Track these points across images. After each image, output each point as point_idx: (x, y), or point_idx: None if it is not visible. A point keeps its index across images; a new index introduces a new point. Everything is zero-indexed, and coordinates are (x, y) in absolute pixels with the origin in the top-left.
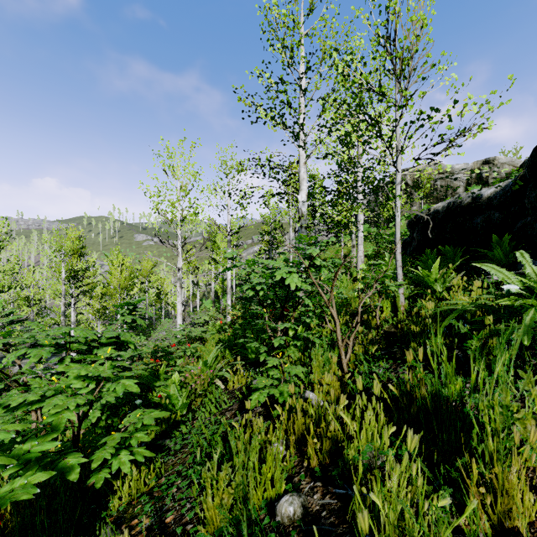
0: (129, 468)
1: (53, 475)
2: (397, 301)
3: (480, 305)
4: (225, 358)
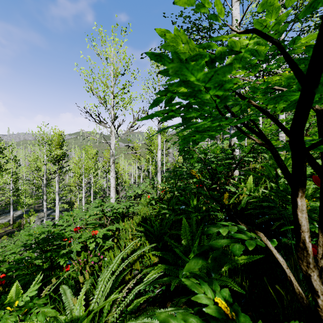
0: None
1: None
2: None
3: None
4: None
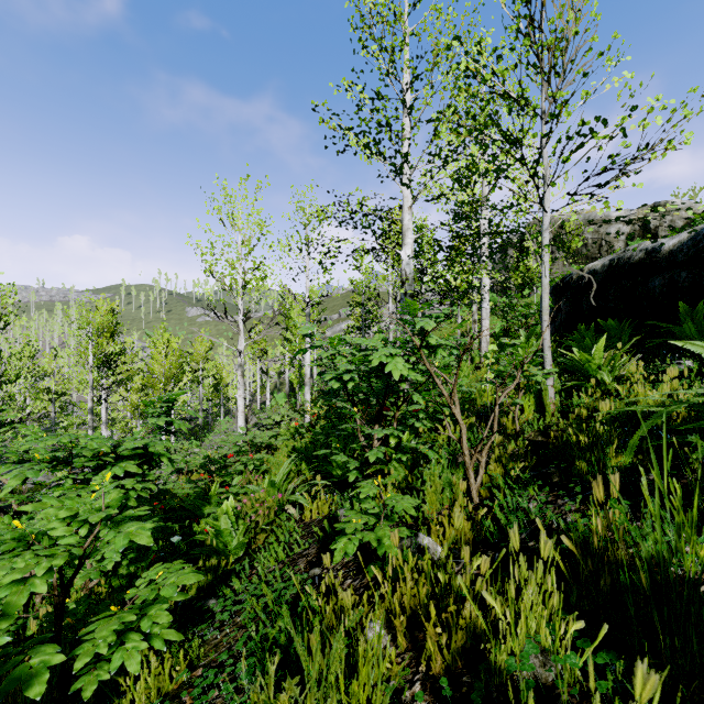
0: (139, 666)
1: (2, 689)
2: (544, 397)
3: (688, 405)
4: (301, 474)
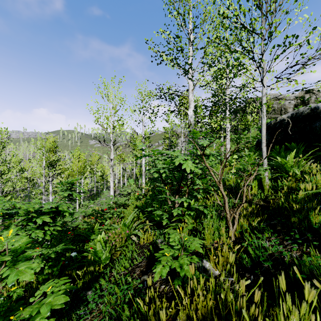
0: None
1: None
2: (263, 181)
3: None
4: (139, 218)
